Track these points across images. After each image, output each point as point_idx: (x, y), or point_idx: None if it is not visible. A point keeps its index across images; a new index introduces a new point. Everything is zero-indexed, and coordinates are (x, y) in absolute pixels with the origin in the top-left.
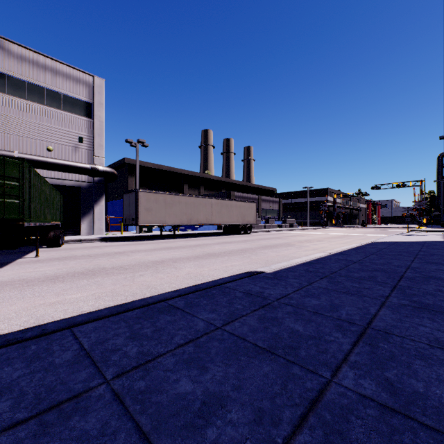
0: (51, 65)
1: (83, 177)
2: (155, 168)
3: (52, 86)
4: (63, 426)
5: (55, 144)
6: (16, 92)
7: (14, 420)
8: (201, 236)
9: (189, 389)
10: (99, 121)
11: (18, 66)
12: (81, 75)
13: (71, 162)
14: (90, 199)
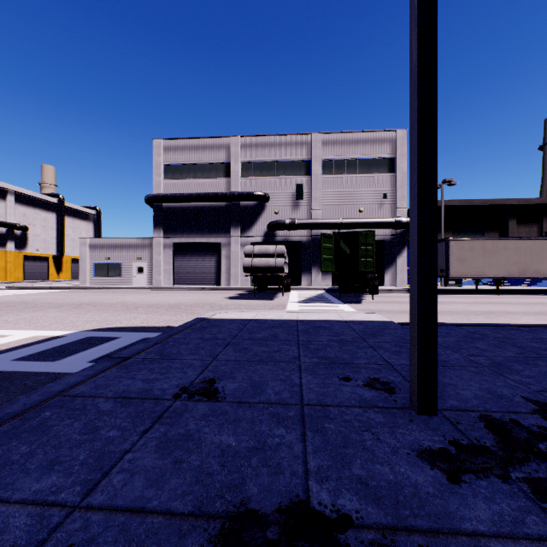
0: (362, 137)
1: (386, 231)
2: (462, 205)
3: (362, 155)
4: (481, 340)
5: (365, 205)
6: (339, 171)
7: (460, 337)
8: (544, 293)
9: (537, 346)
10: (401, 173)
11: (340, 149)
12: (385, 134)
13: (378, 219)
14: (393, 251)
